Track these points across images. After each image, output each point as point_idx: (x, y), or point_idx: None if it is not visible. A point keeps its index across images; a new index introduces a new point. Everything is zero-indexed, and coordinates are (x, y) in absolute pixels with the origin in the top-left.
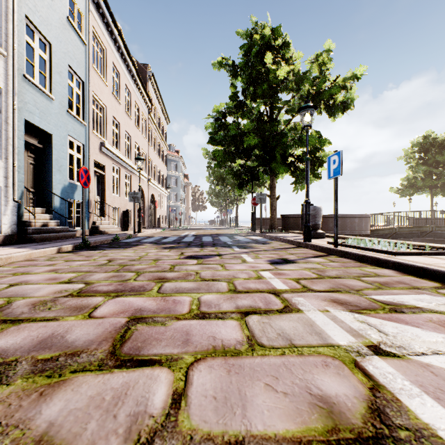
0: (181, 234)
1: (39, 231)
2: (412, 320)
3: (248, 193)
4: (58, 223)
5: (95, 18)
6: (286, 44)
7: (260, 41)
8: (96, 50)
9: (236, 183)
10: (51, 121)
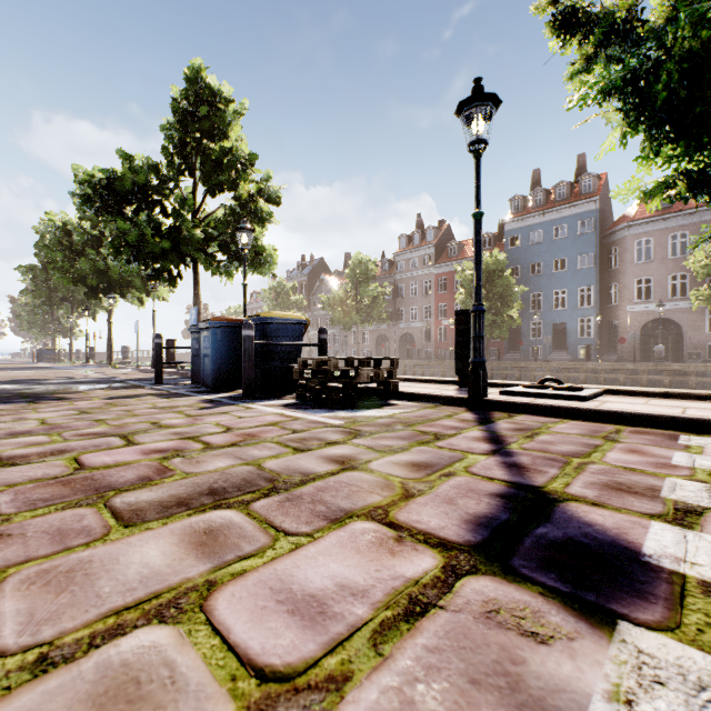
0: None
1: None
2: None
3: None
4: None
5: None
6: None
7: None
8: None
9: None
10: None
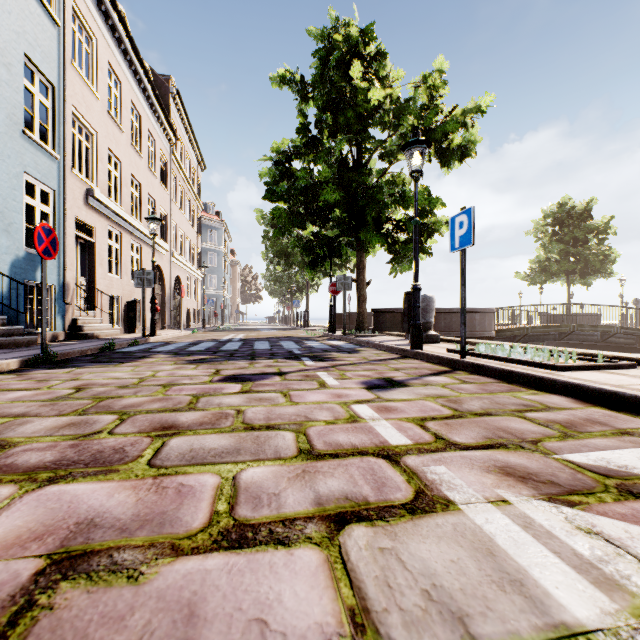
0: (221, 338)
1: None
2: None
3: (324, 277)
4: (4, 321)
5: None
6: (382, 54)
7: (343, 44)
8: (80, 39)
9: (306, 263)
10: None
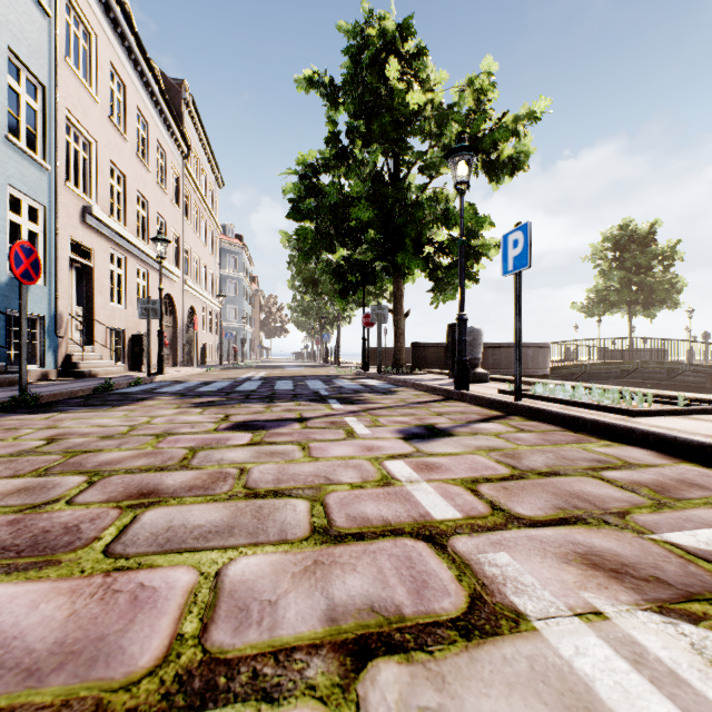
0: (238, 377)
1: None
2: None
3: (357, 308)
4: None
5: None
6: (422, 52)
7: (378, 40)
8: (75, 33)
9: (336, 291)
10: None
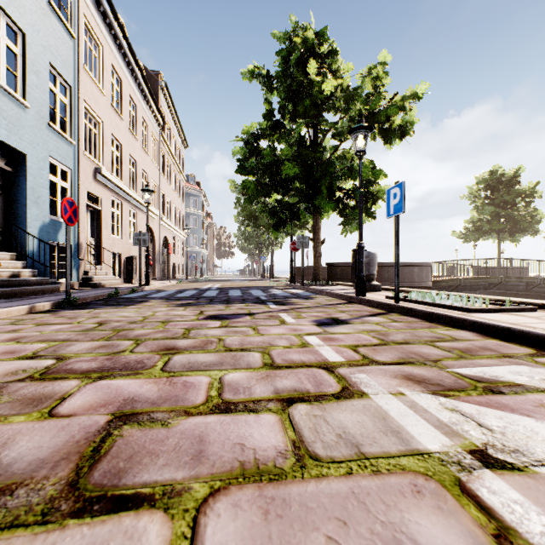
0: (201, 287)
1: (5, 284)
2: (518, 406)
3: (286, 236)
4: (35, 273)
5: (88, 5)
6: (334, 52)
7: (301, 46)
8: (90, 47)
9: (271, 224)
10: (25, 136)
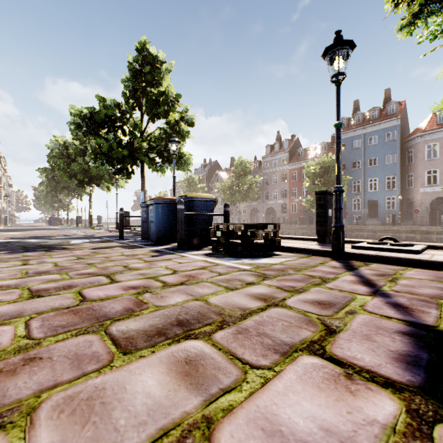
0: None
1: None
2: None
3: None
4: None
5: None
6: None
7: None
8: None
9: None
10: None
